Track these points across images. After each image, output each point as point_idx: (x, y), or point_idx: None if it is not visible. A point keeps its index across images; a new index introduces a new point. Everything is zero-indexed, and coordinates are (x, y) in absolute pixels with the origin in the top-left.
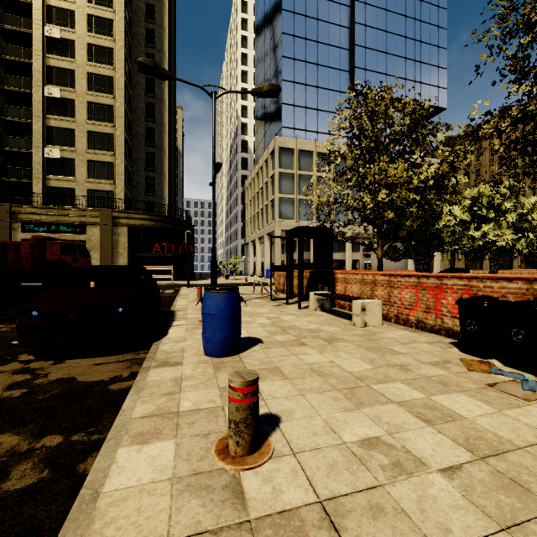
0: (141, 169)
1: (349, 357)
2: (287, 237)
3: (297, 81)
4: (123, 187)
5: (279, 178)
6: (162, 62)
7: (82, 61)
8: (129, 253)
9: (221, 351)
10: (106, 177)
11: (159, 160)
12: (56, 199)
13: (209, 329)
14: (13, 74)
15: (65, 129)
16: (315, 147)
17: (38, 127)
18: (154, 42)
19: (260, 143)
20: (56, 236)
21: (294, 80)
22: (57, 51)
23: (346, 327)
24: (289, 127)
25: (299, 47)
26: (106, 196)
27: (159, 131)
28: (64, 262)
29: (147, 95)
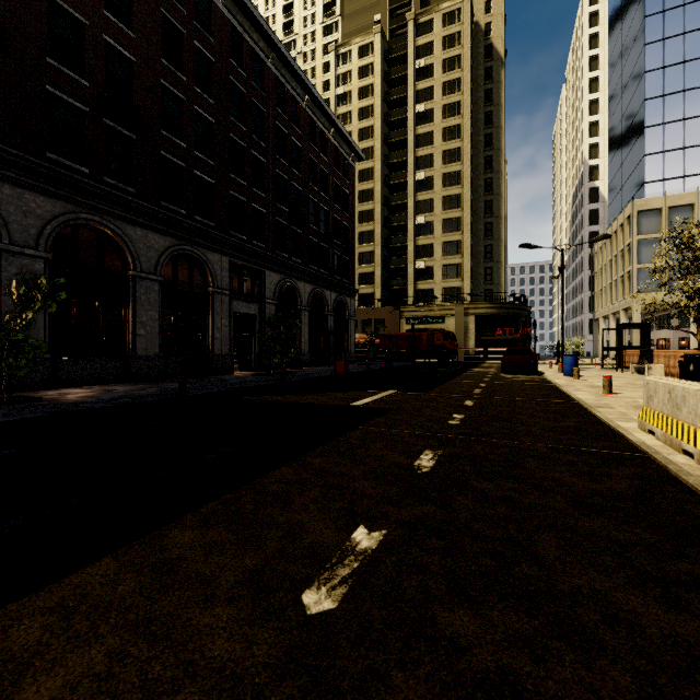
0: (480, 262)
1: (622, 379)
2: (616, 329)
3: (668, 121)
4: (469, 282)
5: (639, 246)
6: (499, 159)
7: (439, 189)
8: (475, 337)
9: (570, 374)
10: (455, 276)
11: (496, 250)
12: (421, 298)
13: (566, 368)
14: (392, 211)
15: (427, 245)
16: (696, 197)
17: (411, 249)
18: (492, 144)
19: (615, 197)
20: (425, 326)
21: (664, 120)
22: (422, 188)
23: (639, 377)
24: (654, 180)
25: (673, 77)
26: (455, 291)
27: (496, 224)
28: (444, 345)
29: (485, 194)
